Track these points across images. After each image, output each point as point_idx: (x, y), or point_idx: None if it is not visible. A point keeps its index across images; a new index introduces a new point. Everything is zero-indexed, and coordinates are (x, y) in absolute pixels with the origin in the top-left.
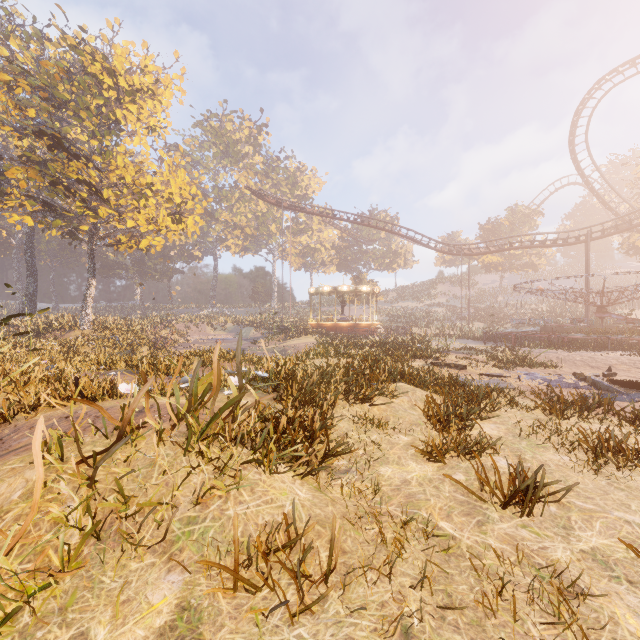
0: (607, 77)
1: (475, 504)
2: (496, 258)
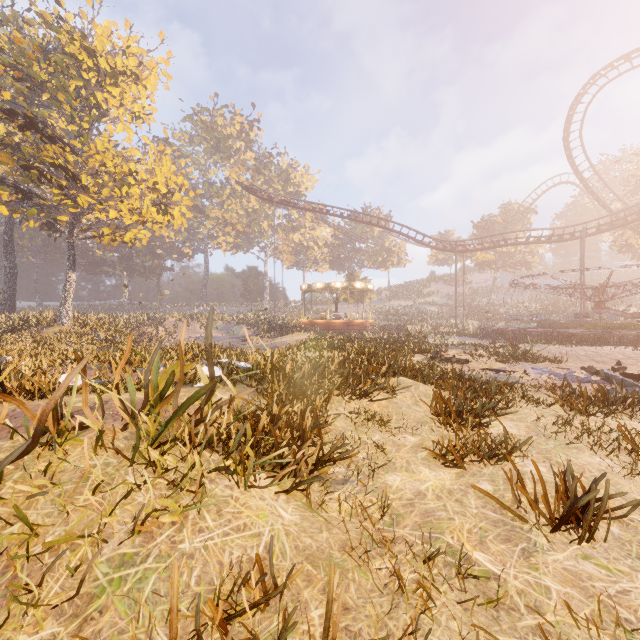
0: (602, 72)
1: (513, 524)
2: (490, 256)
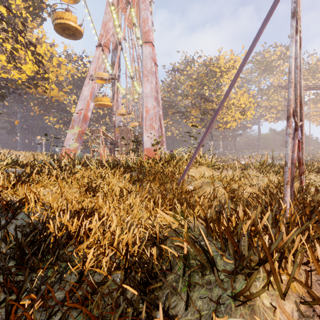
0: None
1: None
2: None
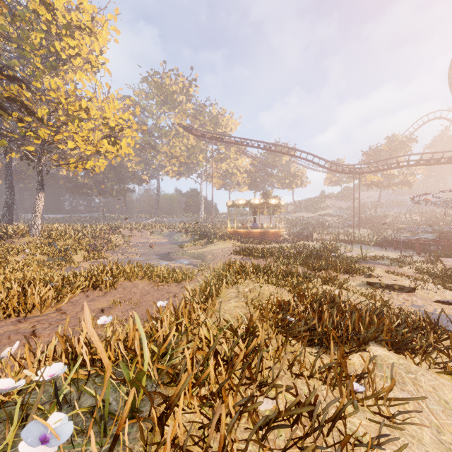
0: None
1: None
2: (377, 177)
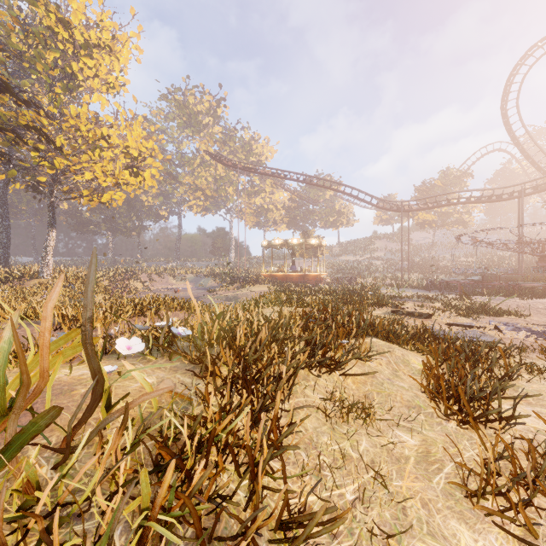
0: (539, 44)
1: None
2: (430, 216)
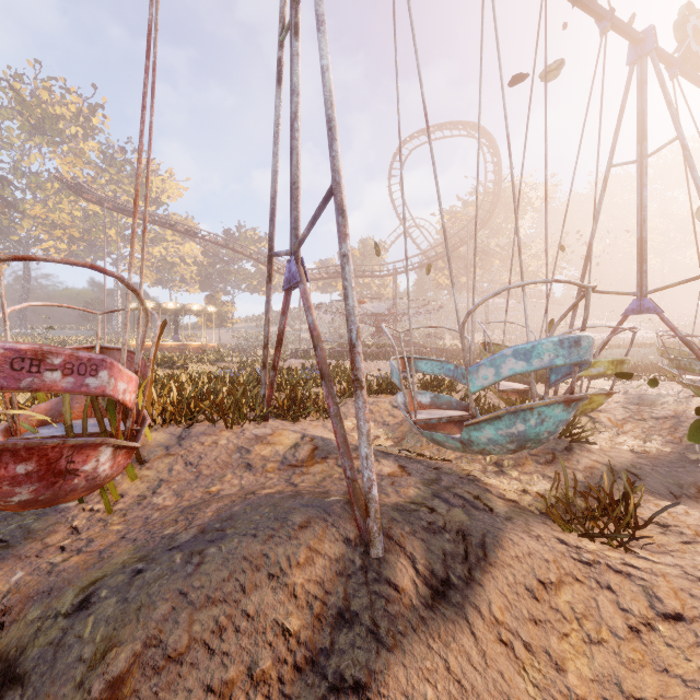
0: (408, 139)
1: None
2: None
